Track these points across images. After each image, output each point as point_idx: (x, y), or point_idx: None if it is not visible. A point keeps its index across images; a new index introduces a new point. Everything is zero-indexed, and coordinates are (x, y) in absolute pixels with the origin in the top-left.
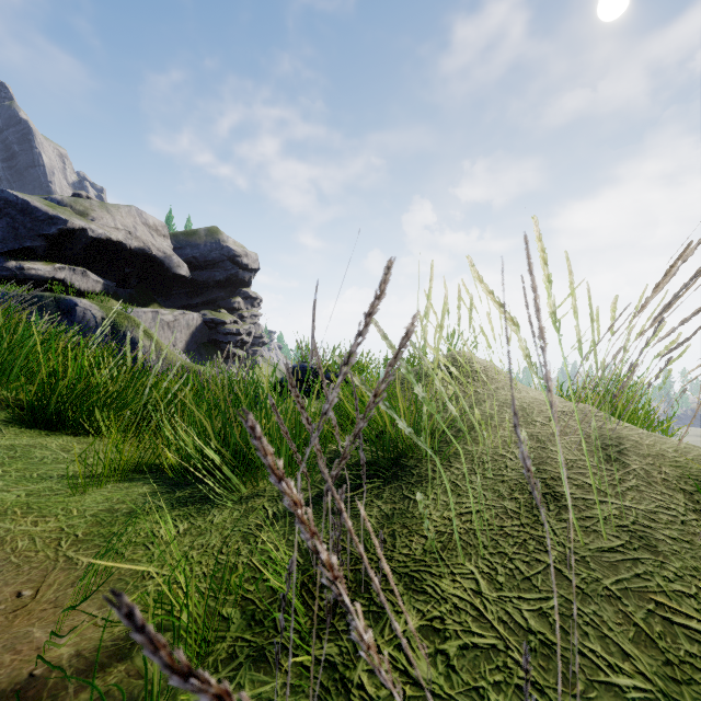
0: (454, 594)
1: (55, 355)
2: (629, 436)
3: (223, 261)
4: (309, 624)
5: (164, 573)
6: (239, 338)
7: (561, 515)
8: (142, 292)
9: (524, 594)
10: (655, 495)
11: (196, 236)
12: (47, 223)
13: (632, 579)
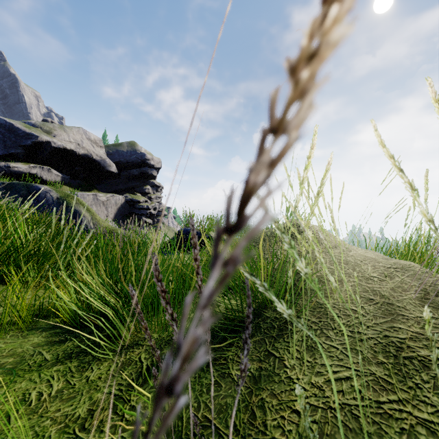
0: None
1: None
2: None
3: (138, 162)
4: None
5: None
6: (148, 212)
7: None
8: (87, 182)
9: None
10: None
11: (121, 146)
12: (25, 138)
13: None
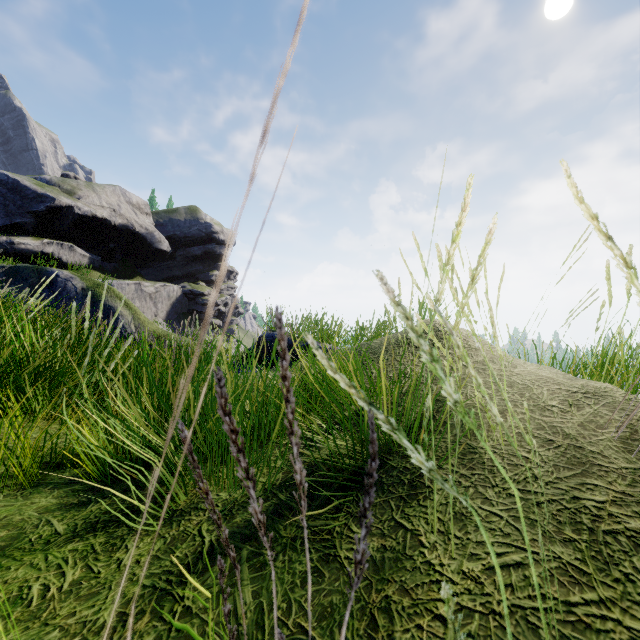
0: None
1: None
2: None
3: (202, 237)
4: None
5: None
6: (216, 309)
7: None
8: (126, 266)
9: None
10: None
11: (177, 214)
12: (36, 201)
13: None
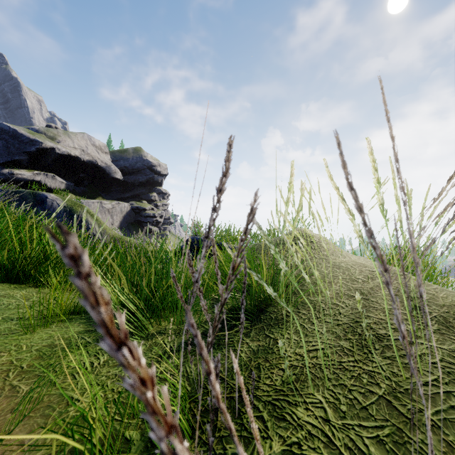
0: (307, 421)
1: (23, 231)
2: (427, 290)
3: (144, 169)
4: (193, 446)
5: (84, 400)
6: (154, 220)
7: (385, 353)
8: (91, 190)
9: (363, 422)
10: (454, 337)
11: (127, 152)
12: (29, 144)
13: (448, 411)
